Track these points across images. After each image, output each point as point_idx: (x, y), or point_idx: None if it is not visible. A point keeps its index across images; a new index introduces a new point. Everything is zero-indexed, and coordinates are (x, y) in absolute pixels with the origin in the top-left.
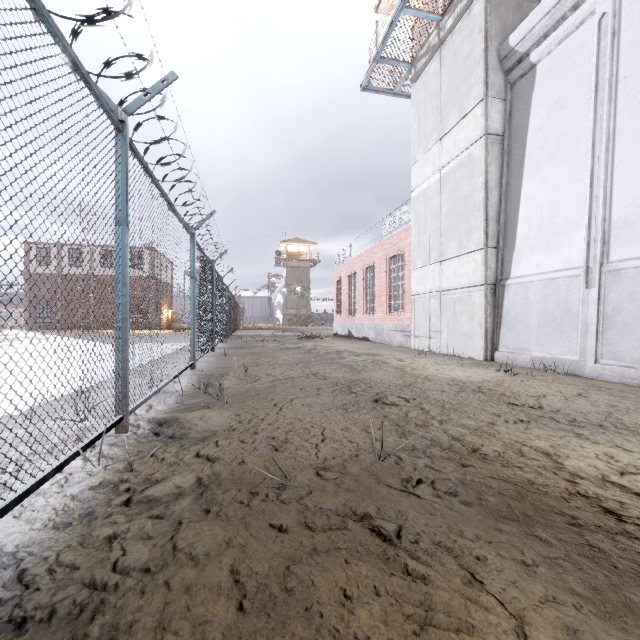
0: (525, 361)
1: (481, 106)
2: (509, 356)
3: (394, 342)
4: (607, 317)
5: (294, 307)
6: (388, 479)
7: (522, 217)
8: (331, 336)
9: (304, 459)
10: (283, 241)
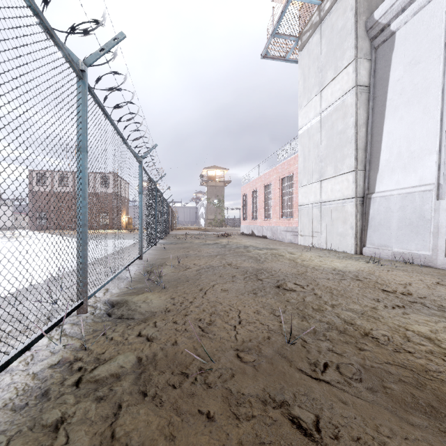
0: (387, 255)
1: (352, 65)
2: (374, 251)
3: (285, 239)
4: None
5: (213, 214)
6: (298, 363)
7: (384, 147)
8: (239, 235)
9: (225, 341)
10: (205, 168)
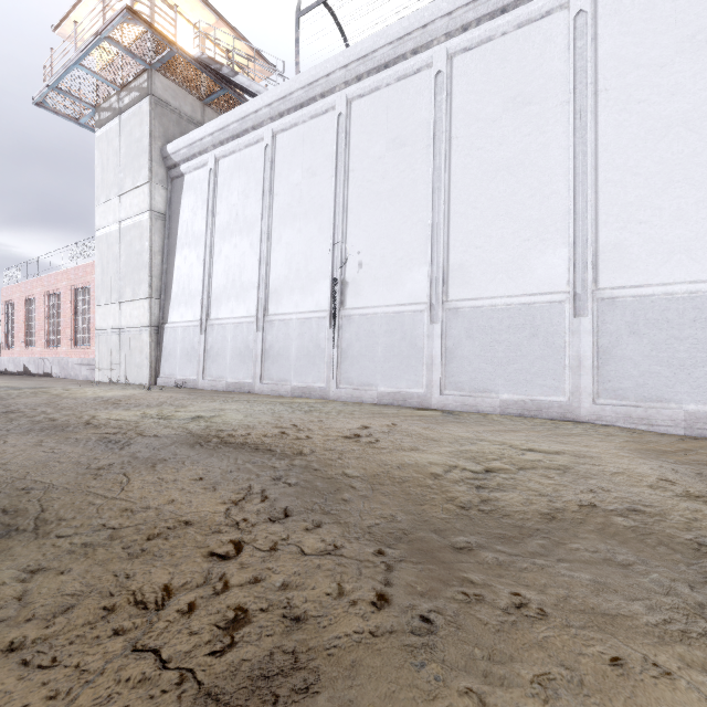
0: (173, 383)
1: (148, 187)
2: (165, 380)
3: (80, 376)
4: (208, 352)
5: None
6: None
7: (175, 280)
8: None
9: None
10: None
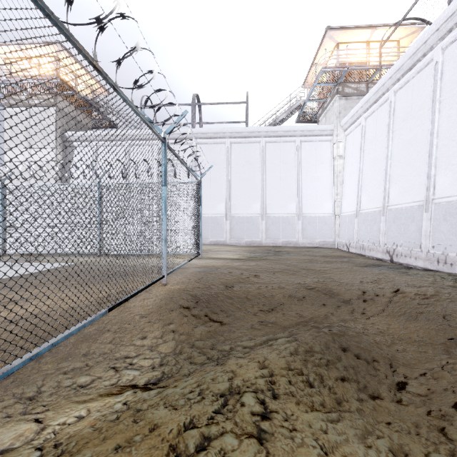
0: None
1: (54, 150)
2: None
3: None
4: None
5: None
6: None
7: None
8: None
9: None
10: None
